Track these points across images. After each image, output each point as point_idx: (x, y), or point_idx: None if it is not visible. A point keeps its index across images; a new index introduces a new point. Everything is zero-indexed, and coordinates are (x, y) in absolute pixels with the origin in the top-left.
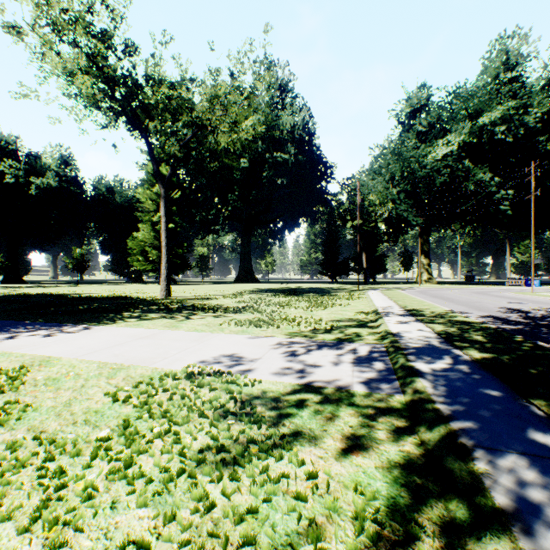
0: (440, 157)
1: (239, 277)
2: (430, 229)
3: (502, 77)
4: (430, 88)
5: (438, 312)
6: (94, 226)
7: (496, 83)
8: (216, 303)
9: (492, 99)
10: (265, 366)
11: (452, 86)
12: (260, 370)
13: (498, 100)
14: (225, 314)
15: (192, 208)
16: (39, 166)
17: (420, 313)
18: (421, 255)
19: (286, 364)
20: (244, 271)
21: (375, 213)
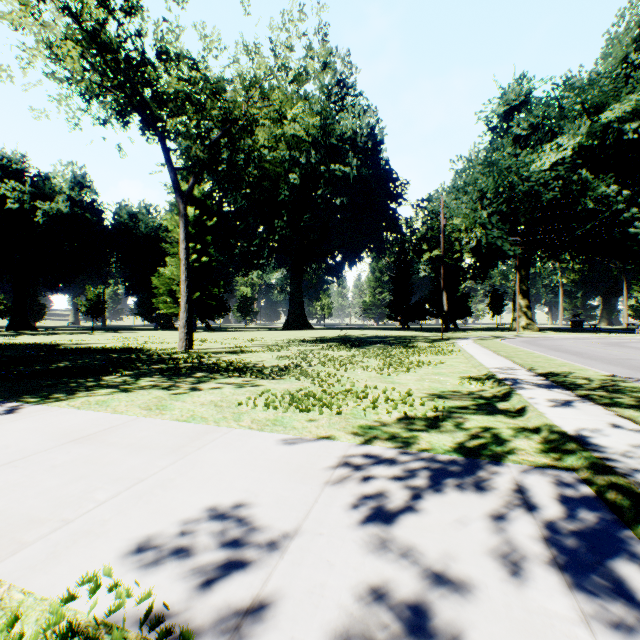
0: (548, 166)
1: (288, 322)
2: (529, 262)
3: (633, 58)
4: (531, 80)
5: (598, 379)
6: (115, 261)
7: (623, 68)
8: (249, 360)
9: (619, 88)
10: (306, 581)
11: (561, 76)
12: (291, 613)
13: (629, 88)
14: (255, 381)
15: (230, 238)
16: (47, 188)
17: (570, 381)
18: (518, 295)
19: (368, 571)
20: (294, 315)
21: (459, 242)
